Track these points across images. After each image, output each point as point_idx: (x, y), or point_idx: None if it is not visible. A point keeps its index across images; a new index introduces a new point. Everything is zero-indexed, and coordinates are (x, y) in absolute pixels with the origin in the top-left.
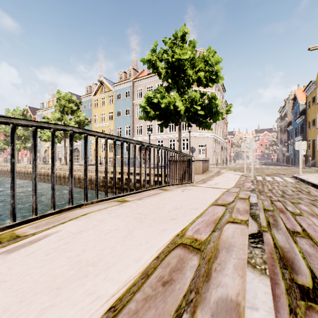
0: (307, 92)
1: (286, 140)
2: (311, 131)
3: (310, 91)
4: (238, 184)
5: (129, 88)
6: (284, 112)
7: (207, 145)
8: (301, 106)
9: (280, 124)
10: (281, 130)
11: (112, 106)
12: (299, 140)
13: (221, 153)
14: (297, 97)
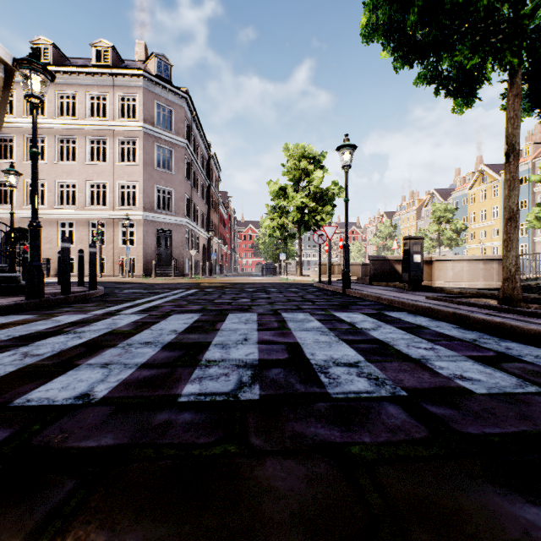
0: None
1: None
2: None
3: None
4: None
5: (526, 172)
6: None
7: None
8: None
9: None
10: None
11: (497, 199)
12: None
13: None
14: None
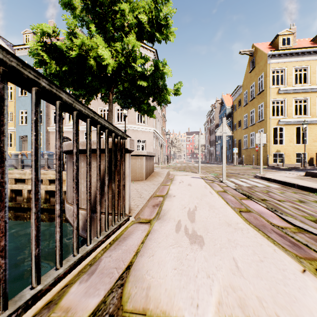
0: (234, 96)
1: (214, 141)
2: (238, 132)
3: (237, 95)
4: (238, 208)
5: None
6: (212, 115)
7: (147, 141)
8: (228, 110)
9: (208, 127)
10: (209, 132)
11: None
12: (227, 140)
13: (161, 151)
14: (224, 101)
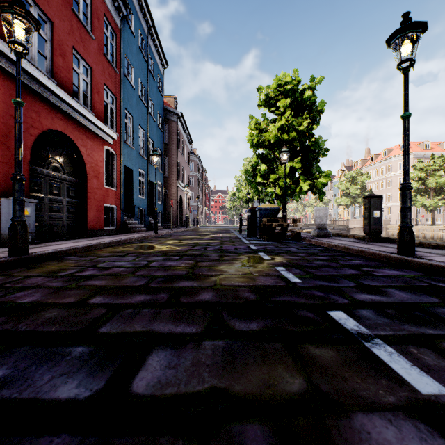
0: None
1: None
2: None
3: None
4: None
5: None
6: None
7: None
8: None
9: None
10: None
11: None
12: None
13: None
14: None
